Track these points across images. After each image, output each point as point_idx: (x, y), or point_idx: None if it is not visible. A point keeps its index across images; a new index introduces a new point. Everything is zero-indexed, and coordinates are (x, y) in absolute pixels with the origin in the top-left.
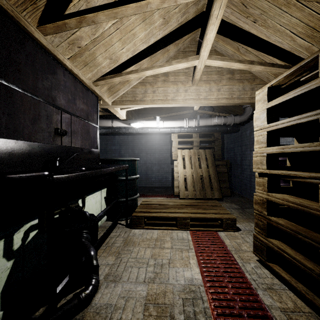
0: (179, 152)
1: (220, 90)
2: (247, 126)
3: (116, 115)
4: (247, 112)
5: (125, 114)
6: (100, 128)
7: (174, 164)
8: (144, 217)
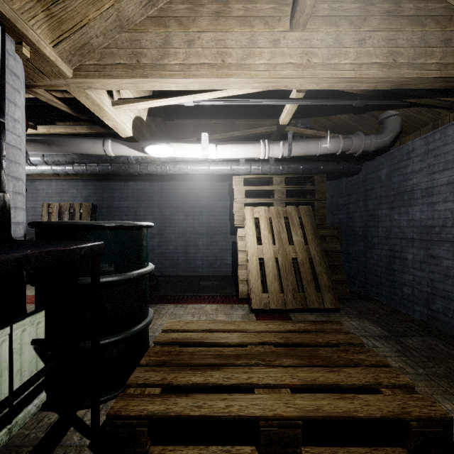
0: (247, 212)
1: (364, 42)
2: (382, 160)
3: (104, 121)
4: (390, 128)
5: (130, 123)
6: (86, 162)
7: (237, 235)
8: (149, 420)
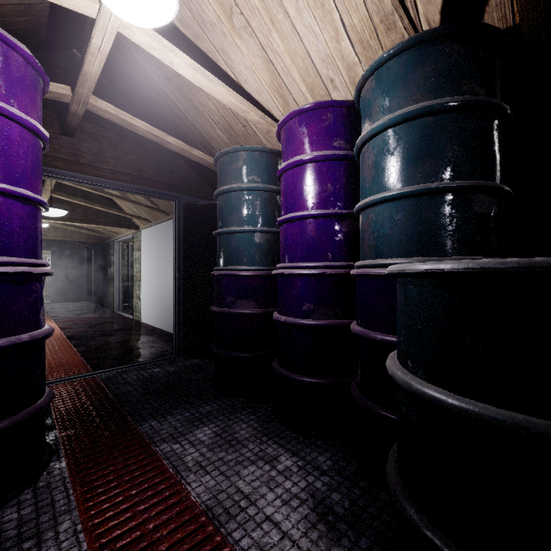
0: None
1: None
2: None
3: None
4: None
5: None
6: None
7: None
8: None
